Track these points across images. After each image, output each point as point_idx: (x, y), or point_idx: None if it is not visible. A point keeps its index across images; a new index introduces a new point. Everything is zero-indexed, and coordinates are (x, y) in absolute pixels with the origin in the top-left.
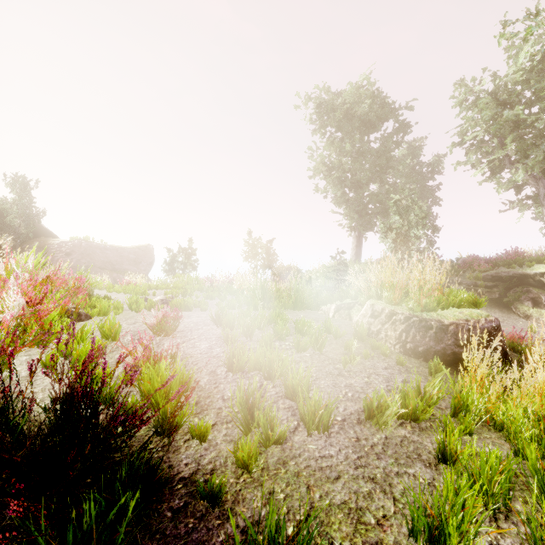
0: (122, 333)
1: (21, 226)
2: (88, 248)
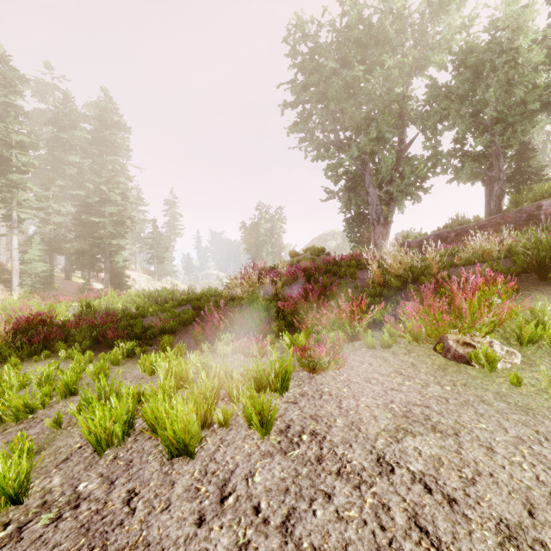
0: (355, 362)
1: None
2: None
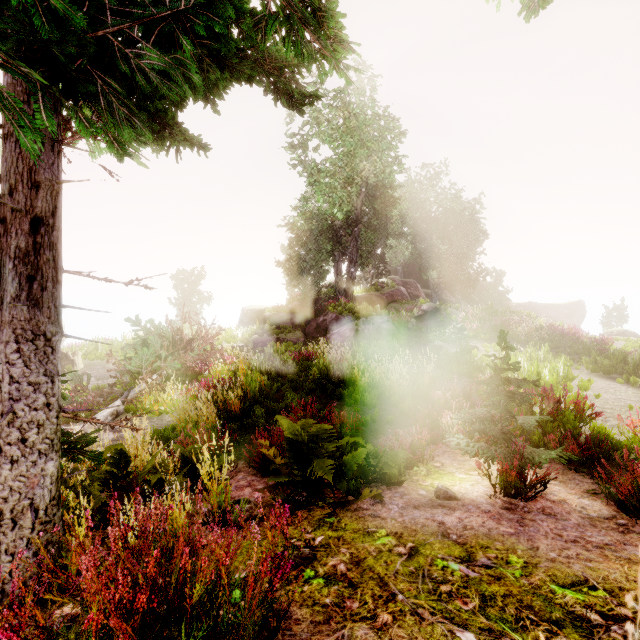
0: None
1: (498, 297)
2: (534, 307)
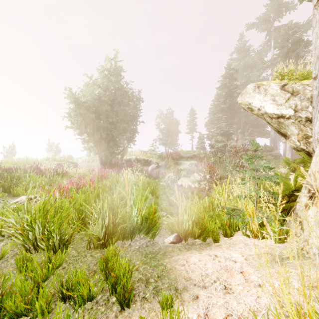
0: None
1: None
2: None
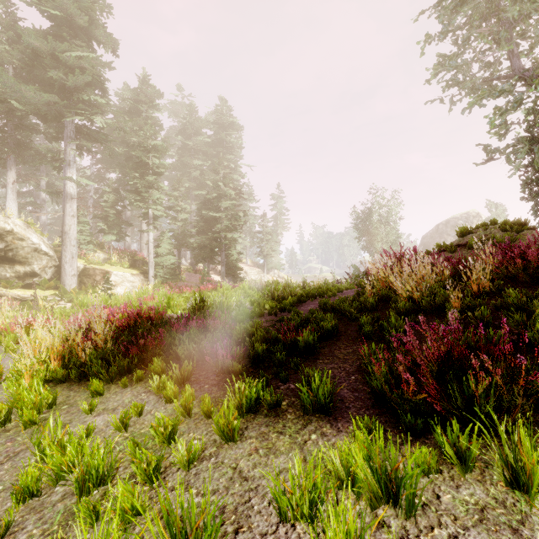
0: None
1: None
2: None
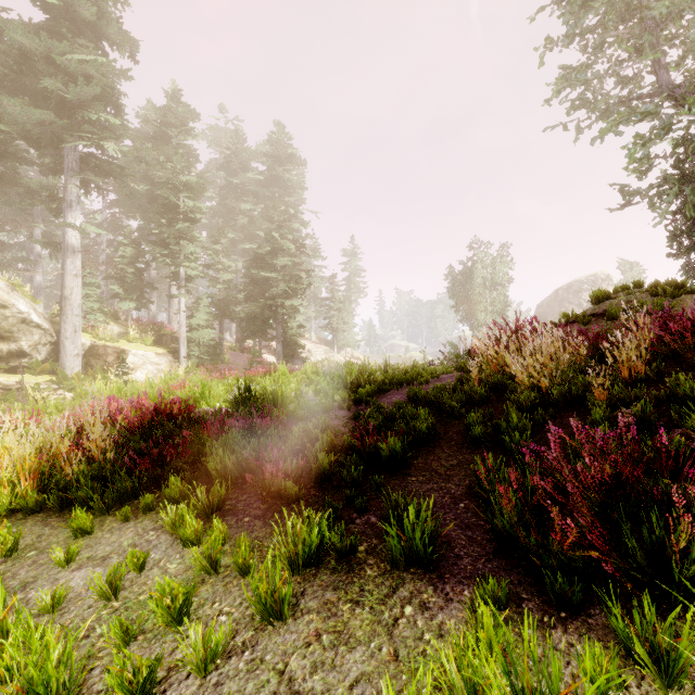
0: None
1: None
2: None
